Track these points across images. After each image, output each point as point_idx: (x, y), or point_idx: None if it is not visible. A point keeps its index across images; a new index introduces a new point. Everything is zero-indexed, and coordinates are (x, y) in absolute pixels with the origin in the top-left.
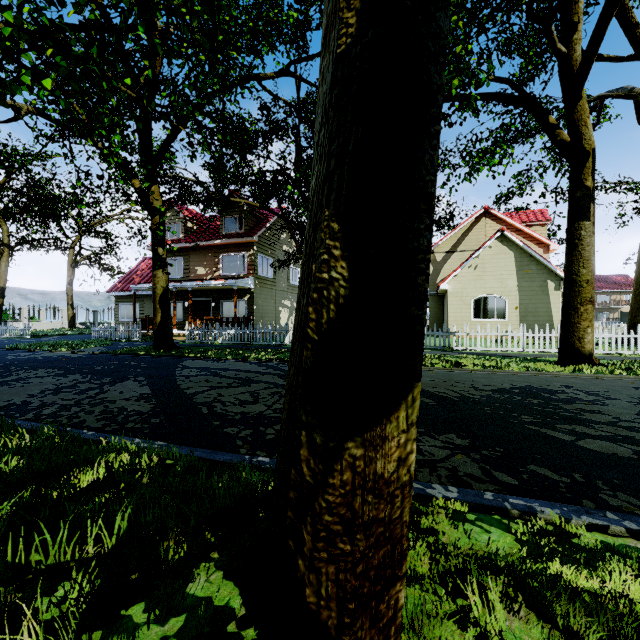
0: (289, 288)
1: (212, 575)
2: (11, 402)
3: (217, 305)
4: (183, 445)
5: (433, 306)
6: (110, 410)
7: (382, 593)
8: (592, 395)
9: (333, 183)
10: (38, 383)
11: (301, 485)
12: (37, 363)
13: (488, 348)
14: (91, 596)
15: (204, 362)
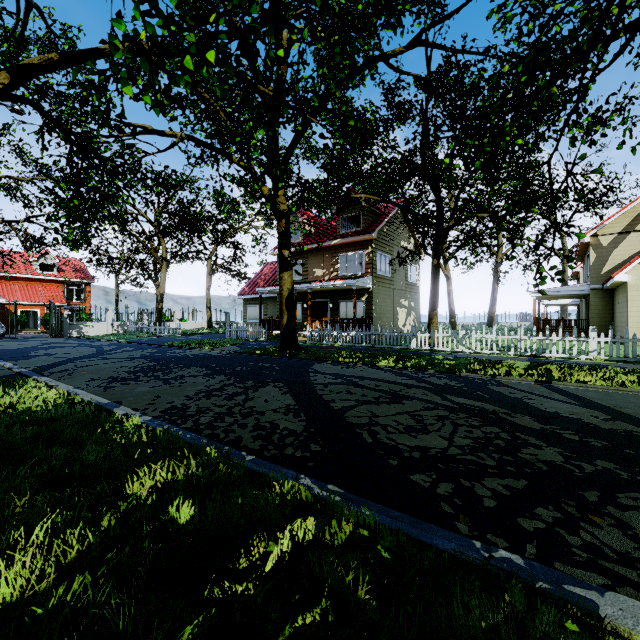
0: (407, 286)
1: None
2: (173, 404)
3: (334, 306)
4: (366, 498)
5: (596, 303)
6: (262, 425)
7: None
8: None
9: None
10: (192, 383)
11: None
12: (188, 361)
13: None
14: None
15: (333, 367)
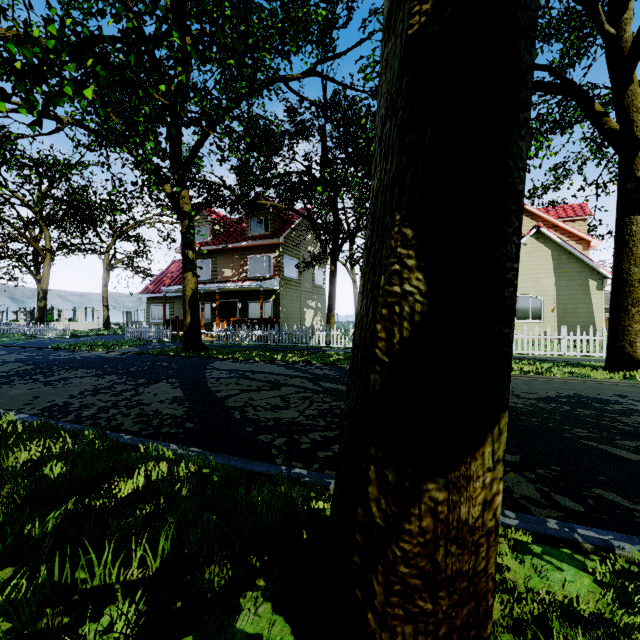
0: (314, 289)
1: (260, 607)
2: (54, 403)
3: (243, 306)
4: (218, 453)
5: None
6: (146, 413)
7: None
8: None
9: (405, 183)
10: (78, 384)
11: (370, 527)
12: (76, 363)
13: (525, 351)
14: (139, 630)
15: (232, 364)
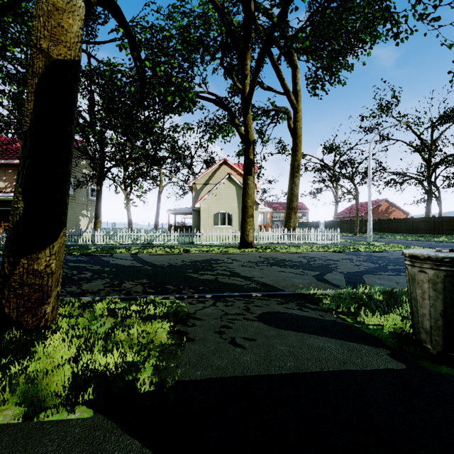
0: (89, 202)
1: None
2: None
3: None
4: None
5: (195, 217)
6: None
7: (38, 307)
8: (233, 260)
9: (20, 175)
10: None
11: (5, 276)
12: None
13: (213, 242)
14: None
15: None
